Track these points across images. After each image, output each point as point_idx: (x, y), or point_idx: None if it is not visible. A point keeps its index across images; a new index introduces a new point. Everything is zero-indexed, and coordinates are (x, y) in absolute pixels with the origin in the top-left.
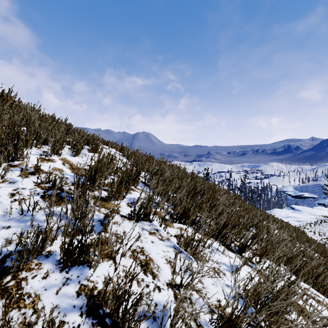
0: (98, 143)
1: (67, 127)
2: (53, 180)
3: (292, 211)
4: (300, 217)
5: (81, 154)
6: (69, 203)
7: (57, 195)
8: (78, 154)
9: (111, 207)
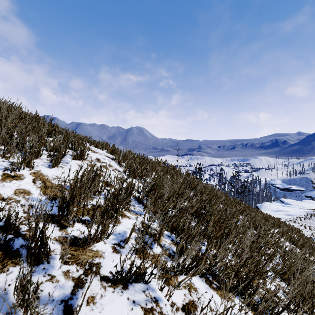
0: (84, 148)
1: (50, 128)
2: (5, 216)
3: (282, 205)
4: (290, 210)
5: (62, 163)
6: (20, 263)
7: (5, 245)
8: (57, 163)
9: (88, 260)
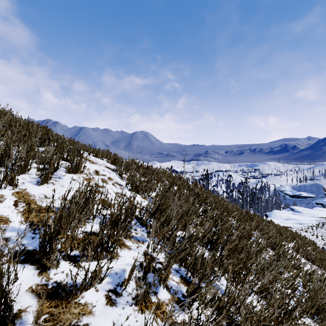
0: (80, 160)
1: (44, 136)
2: None
3: (293, 213)
4: (300, 219)
5: (53, 178)
6: None
7: None
8: (47, 179)
9: (71, 322)
